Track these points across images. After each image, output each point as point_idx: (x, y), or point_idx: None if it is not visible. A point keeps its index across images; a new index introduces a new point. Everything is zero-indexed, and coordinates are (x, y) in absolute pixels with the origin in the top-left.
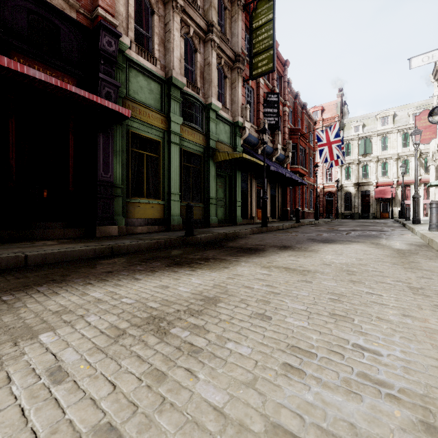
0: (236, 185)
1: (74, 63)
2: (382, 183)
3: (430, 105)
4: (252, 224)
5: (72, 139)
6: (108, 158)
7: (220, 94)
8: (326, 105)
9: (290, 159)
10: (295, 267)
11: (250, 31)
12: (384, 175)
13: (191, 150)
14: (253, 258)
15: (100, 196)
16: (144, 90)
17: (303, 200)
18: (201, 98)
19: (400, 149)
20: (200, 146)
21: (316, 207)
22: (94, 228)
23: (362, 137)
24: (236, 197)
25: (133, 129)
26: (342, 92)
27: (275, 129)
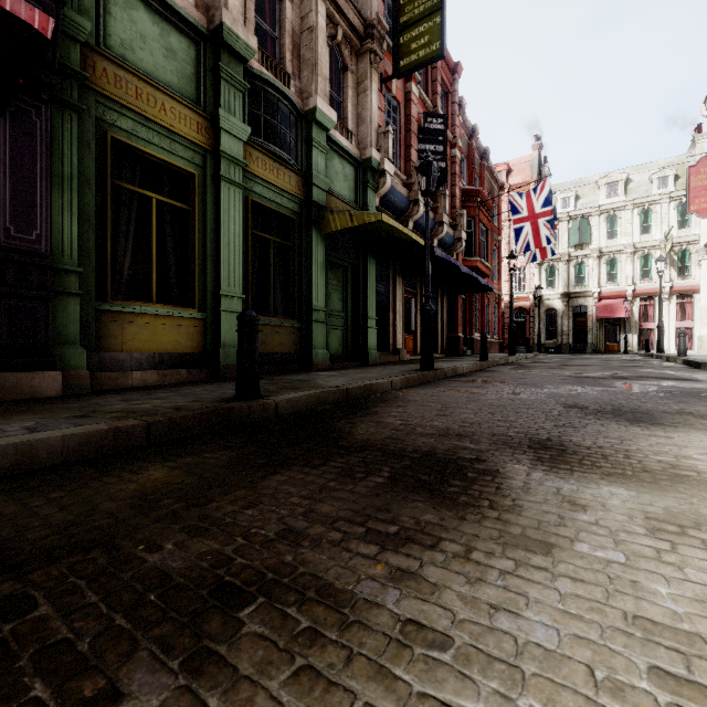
0: (367, 285)
1: None
2: (609, 293)
3: (685, 164)
4: (399, 363)
5: None
6: (31, 190)
7: (334, 101)
8: (514, 162)
9: (464, 244)
10: None
11: None
12: (610, 280)
13: (271, 205)
14: (502, 575)
15: (0, 291)
16: (152, 46)
17: (483, 320)
18: (294, 97)
19: (638, 237)
20: (291, 199)
21: (511, 332)
22: None
23: (575, 217)
24: (367, 310)
25: (120, 132)
26: (540, 142)
27: (439, 185)
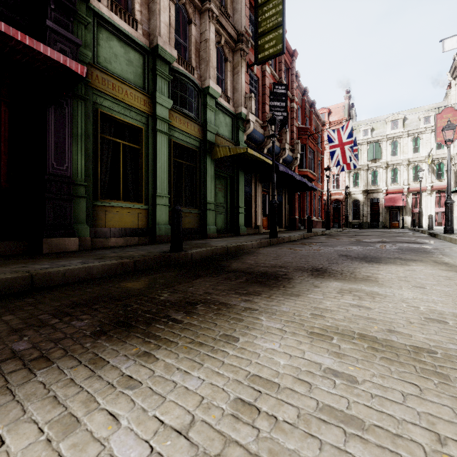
0: (239, 188)
1: (9, 4)
2: (392, 190)
3: (441, 108)
4: (258, 234)
5: (6, 114)
6: (63, 143)
7: (219, 79)
8: (332, 107)
9: (298, 161)
10: (384, 336)
11: (255, 7)
12: (393, 182)
13: (183, 143)
14: (279, 300)
15: (50, 196)
16: (120, 60)
17: (311, 207)
18: (196, 80)
19: (411, 154)
20: (195, 139)
21: (327, 215)
22: (40, 240)
23: (371, 142)
24: (239, 202)
25: (104, 108)
26: (350, 94)
27: (283, 126)
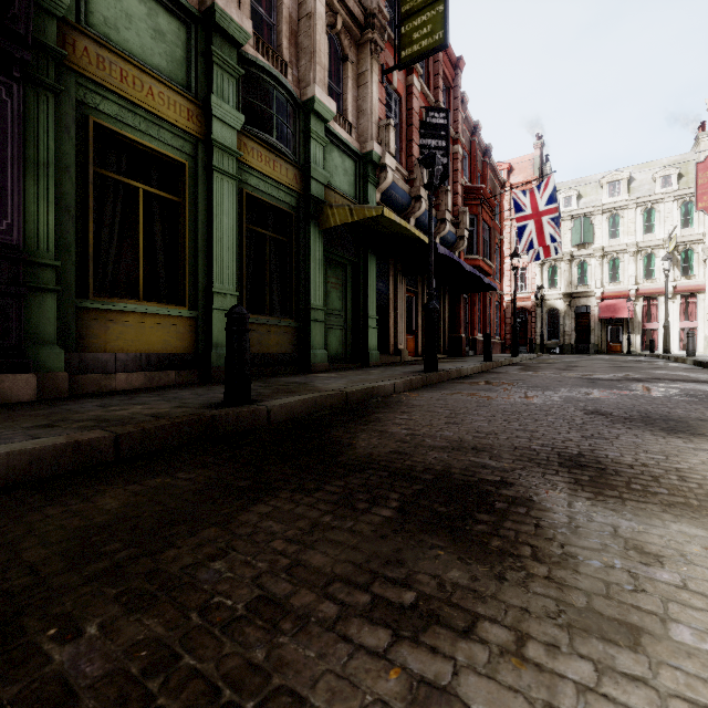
0: (367, 283)
1: None
2: (612, 293)
3: (689, 162)
4: (400, 364)
5: None
6: (1, 175)
7: (333, 92)
8: (515, 161)
9: (466, 242)
10: None
11: None
12: (612, 280)
13: (267, 199)
14: (583, 695)
15: None
16: (138, 26)
17: (485, 320)
18: (291, 86)
19: (641, 236)
20: (288, 192)
21: (515, 332)
22: None
23: (577, 216)
24: (367, 309)
25: (104, 117)
26: (542, 141)
27: (441, 181)
